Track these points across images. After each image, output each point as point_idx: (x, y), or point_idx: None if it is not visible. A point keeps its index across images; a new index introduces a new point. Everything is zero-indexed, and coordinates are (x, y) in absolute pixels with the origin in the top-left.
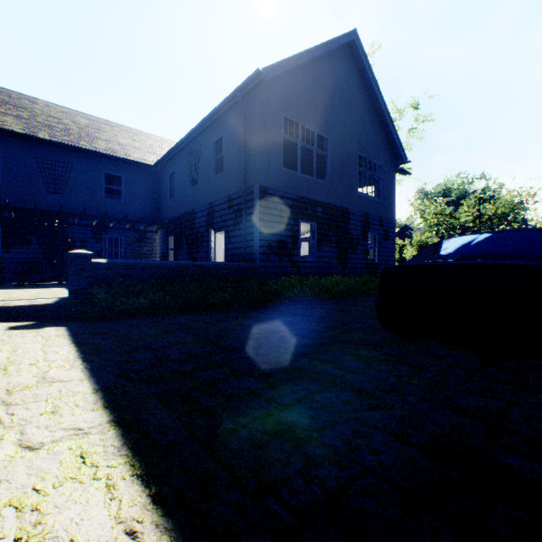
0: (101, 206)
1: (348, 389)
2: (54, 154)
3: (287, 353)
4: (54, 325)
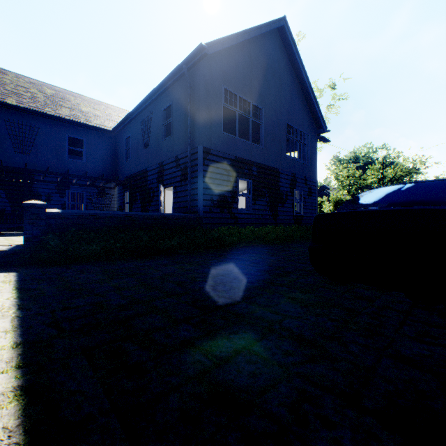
0: (64, 165)
1: (287, 336)
2: (21, 118)
3: (226, 297)
4: (5, 271)
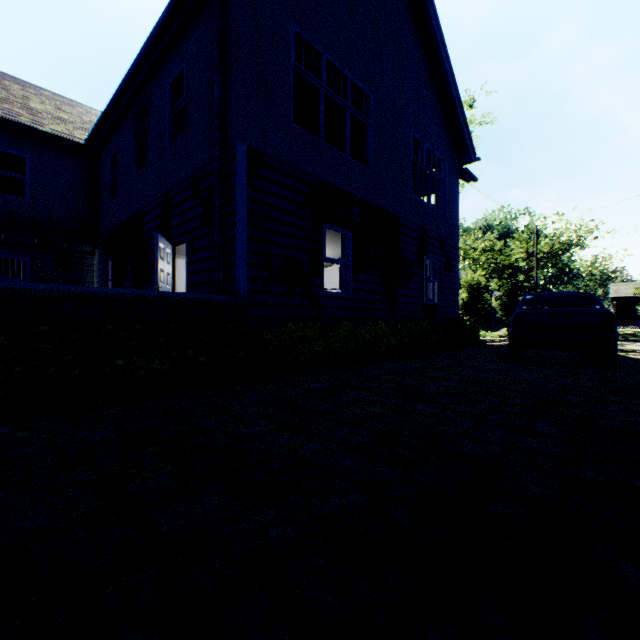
0: None
1: None
2: None
3: None
4: None
